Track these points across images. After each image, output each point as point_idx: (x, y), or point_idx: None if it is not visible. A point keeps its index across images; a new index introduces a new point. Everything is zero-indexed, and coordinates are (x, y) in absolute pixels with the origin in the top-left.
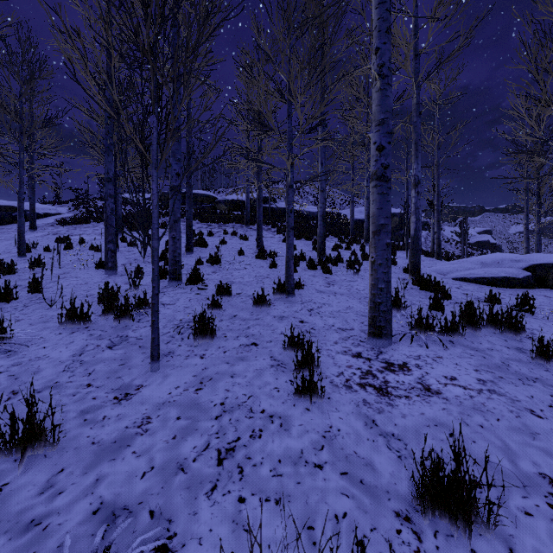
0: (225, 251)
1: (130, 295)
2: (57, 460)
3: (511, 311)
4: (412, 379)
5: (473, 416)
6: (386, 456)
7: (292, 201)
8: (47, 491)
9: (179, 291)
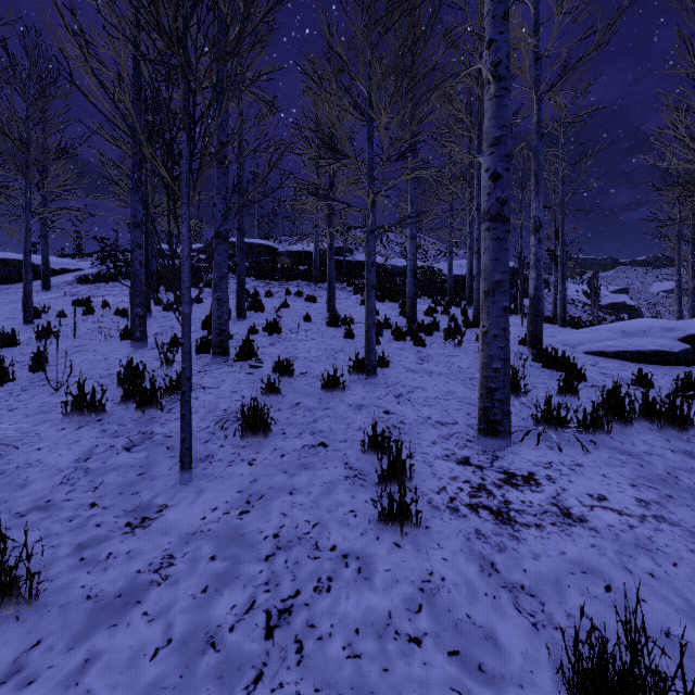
0: (286, 316)
1: (160, 374)
2: (33, 626)
3: (675, 399)
4: (543, 499)
5: (637, 559)
6: (515, 624)
7: (374, 251)
8: (11, 679)
9: (225, 370)
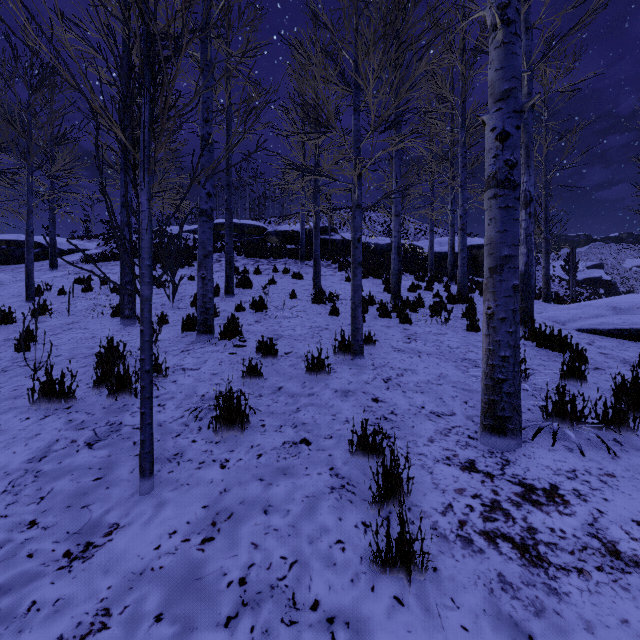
0: (273, 292)
1: None
2: None
3: None
4: (578, 526)
5: None
6: None
7: (360, 227)
8: None
9: (208, 349)
